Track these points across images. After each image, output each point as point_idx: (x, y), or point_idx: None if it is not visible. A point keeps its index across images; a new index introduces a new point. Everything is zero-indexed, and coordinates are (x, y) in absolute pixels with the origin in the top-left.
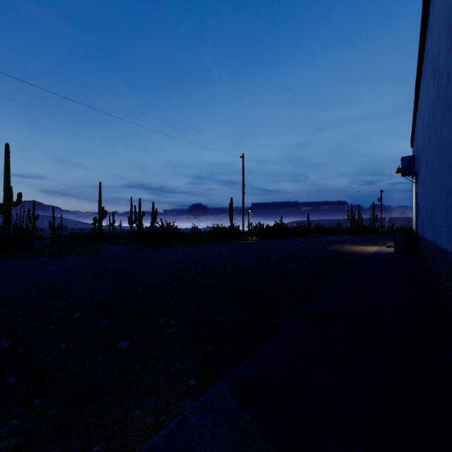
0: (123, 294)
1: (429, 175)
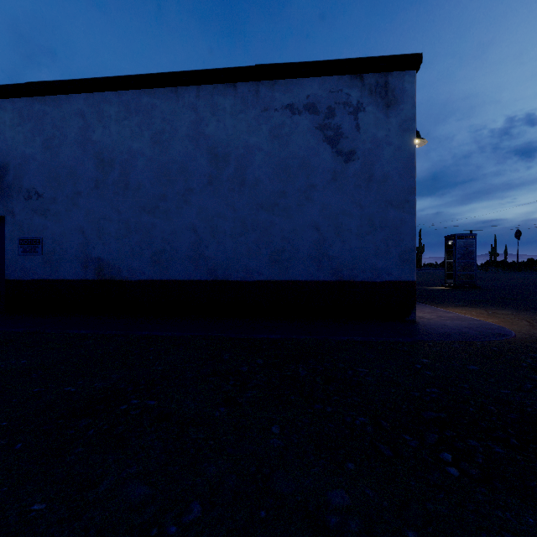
0: (501, 450)
1: (184, 226)
